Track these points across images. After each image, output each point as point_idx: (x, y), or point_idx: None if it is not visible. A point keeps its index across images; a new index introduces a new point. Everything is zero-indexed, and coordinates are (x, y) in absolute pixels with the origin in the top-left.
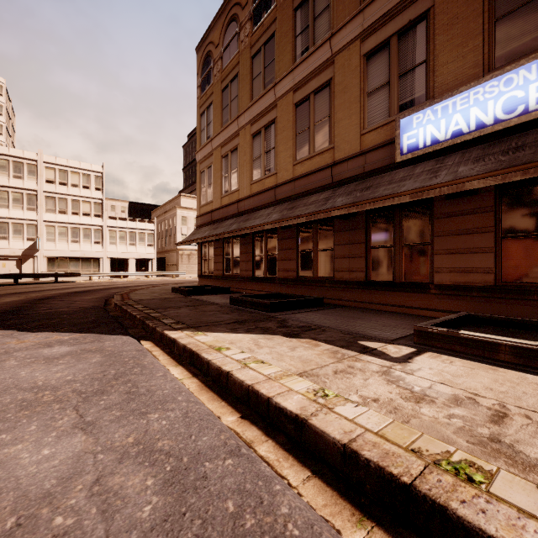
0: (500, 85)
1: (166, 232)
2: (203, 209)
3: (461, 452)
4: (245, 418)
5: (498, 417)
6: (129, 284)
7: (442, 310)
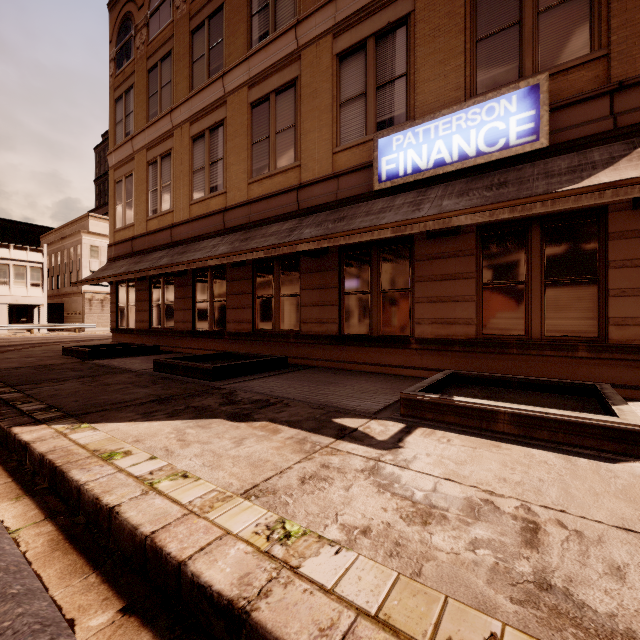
0: (482, 113)
1: (64, 267)
2: (119, 235)
3: (511, 632)
4: (132, 610)
5: (531, 532)
6: None
7: (423, 368)
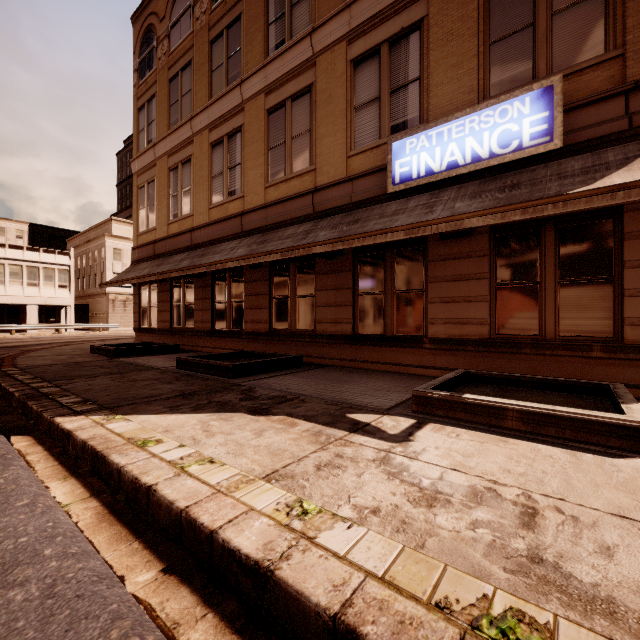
0: (495, 115)
1: (89, 269)
2: (141, 239)
3: (502, 594)
4: (172, 570)
5: (529, 516)
6: (25, 342)
7: (437, 367)
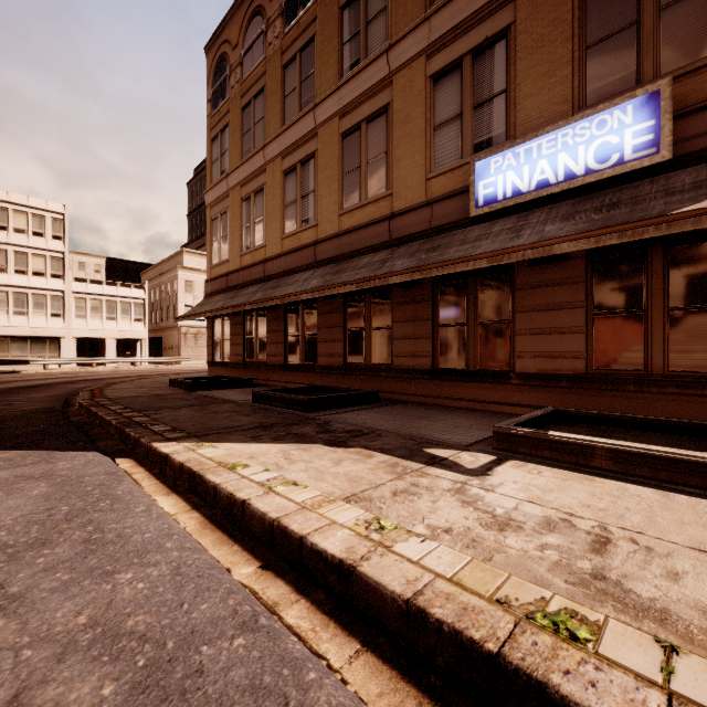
0: (592, 127)
1: (162, 302)
2: (215, 271)
3: (559, 598)
4: (268, 568)
5: (600, 544)
6: (106, 375)
7: (525, 405)
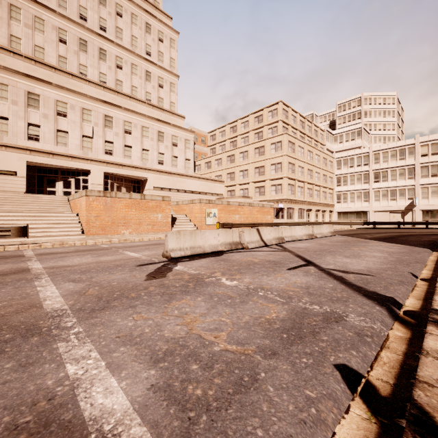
0: None
1: None
2: None
3: None
4: (435, 264)
5: None
6: None
7: None
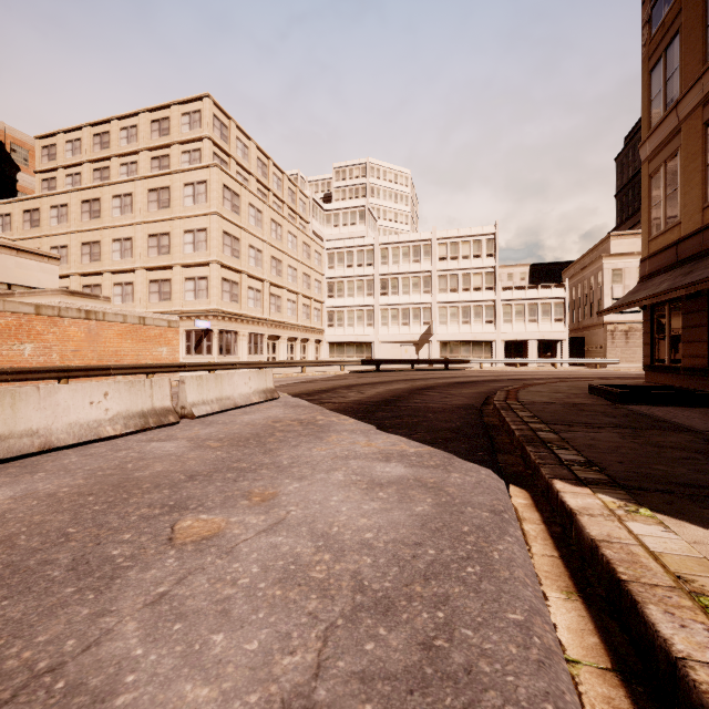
0: None
1: (583, 298)
2: (654, 244)
3: None
4: None
5: None
6: (525, 376)
7: None
